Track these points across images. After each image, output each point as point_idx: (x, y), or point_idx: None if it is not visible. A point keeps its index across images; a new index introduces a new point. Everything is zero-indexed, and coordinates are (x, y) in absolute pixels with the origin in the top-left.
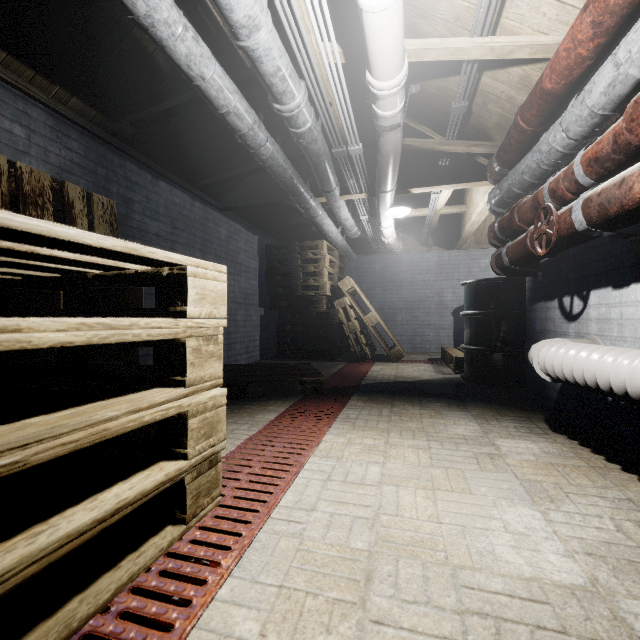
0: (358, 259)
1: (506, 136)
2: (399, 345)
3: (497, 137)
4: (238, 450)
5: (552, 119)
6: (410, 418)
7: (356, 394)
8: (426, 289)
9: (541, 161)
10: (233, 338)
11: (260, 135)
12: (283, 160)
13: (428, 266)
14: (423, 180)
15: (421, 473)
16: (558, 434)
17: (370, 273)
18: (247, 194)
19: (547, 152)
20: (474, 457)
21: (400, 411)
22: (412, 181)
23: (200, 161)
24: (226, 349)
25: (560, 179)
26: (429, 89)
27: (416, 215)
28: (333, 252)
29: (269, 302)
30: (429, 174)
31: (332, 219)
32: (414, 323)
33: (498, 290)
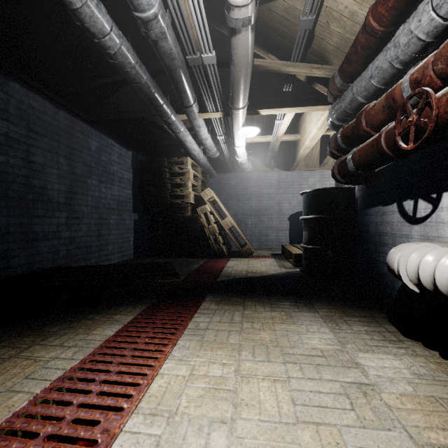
0: (218, 176)
1: (352, 45)
2: (249, 243)
3: (335, 61)
4: (28, 409)
5: (404, 17)
6: (262, 325)
7: (210, 293)
8: (269, 200)
9: (396, 57)
10: (105, 240)
11: (100, 17)
12: (136, 61)
13: (271, 183)
14: (270, 102)
15: (285, 445)
16: (412, 341)
17: (227, 187)
18: (114, 109)
19: (405, 44)
20: (344, 394)
21: (252, 315)
22: (261, 103)
23: (59, 67)
24: (97, 250)
25: (429, 64)
26: (277, 11)
27: (262, 141)
28: (197, 168)
29: (143, 208)
30: (275, 98)
31: (196, 141)
32: (260, 226)
33: (332, 198)
